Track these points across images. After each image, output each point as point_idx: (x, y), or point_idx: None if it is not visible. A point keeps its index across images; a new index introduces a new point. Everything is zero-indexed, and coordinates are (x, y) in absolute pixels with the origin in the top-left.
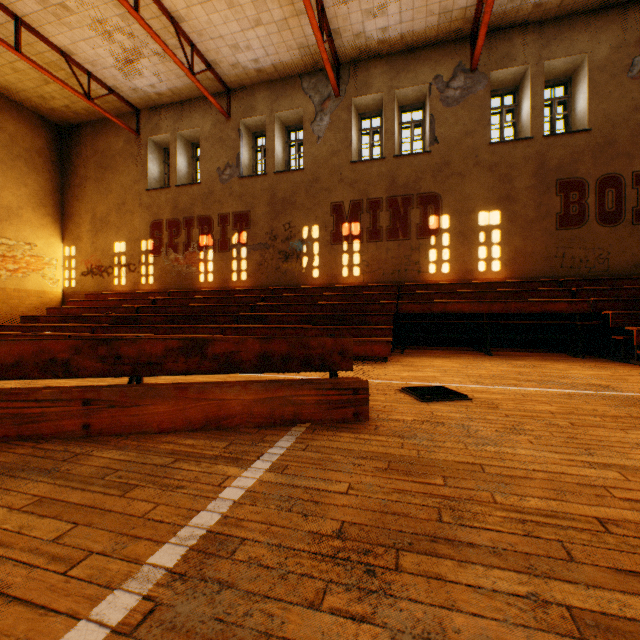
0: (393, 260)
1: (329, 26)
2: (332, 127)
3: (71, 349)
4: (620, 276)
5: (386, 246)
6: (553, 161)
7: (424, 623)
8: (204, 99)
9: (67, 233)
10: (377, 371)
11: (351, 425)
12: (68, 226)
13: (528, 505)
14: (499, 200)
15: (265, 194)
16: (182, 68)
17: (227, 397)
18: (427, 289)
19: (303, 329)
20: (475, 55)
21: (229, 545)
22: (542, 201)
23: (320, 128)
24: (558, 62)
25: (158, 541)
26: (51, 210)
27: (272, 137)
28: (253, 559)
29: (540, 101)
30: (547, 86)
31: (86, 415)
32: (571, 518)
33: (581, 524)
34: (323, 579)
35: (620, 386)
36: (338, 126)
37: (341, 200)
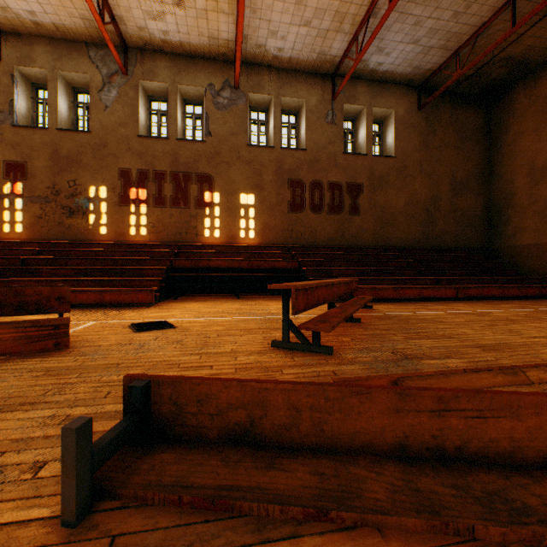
0: (176, 224)
1: (112, 11)
2: (120, 100)
3: None
4: (322, 245)
5: (170, 212)
6: (287, 166)
7: None
8: None
9: None
10: (131, 314)
11: (50, 353)
12: None
13: (119, 378)
14: (254, 187)
15: (46, 148)
16: None
17: None
18: (202, 249)
19: (76, 281)
20: (236, 78)
21: None
22: (280, 192)
23: (108, 98)
24: (290, 100)
25: None
26: None
27: (55, 93)
28: None
29: (279, 123)
30: (286, 114)
31: None
32: None
33: None
34: None
35: None
36: (126, 101)
37: (129, 167)
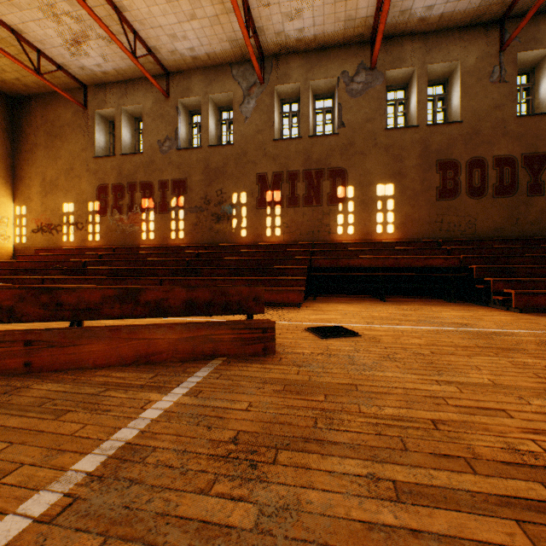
0: (308, 223)
1: (254, 24)
2: (257, 109)
3: (15, 297)
4: (484, 238)
5: (302, 211)
6: (434, 145)
7: (286, 499)
8: (146, 79)
9: (18, 194)
10: (290, 315)
11: (260, 358)
12: (19, 187)
13: (384, 413)
14: (393, 175)
15: (200, 164)
16: (125, 52)
17: (155, 337)
18: (336, 247)
19: (231, 280)
20: (374, 56)
21: (142, 452)
22: (426, 177)
23: (247, 110)
24: (438, 66)
25: (83, 453)
26: (2, 173)
27: (206, 115)
28: (161, 462)
29: (424, 97)
30: (430, 85)
31: (28, 354)
32: (413, 420)
33: (419, 424)
34: (215, 473)
35: (476, 324)
36: (263, 109)
37: (265, 171)
